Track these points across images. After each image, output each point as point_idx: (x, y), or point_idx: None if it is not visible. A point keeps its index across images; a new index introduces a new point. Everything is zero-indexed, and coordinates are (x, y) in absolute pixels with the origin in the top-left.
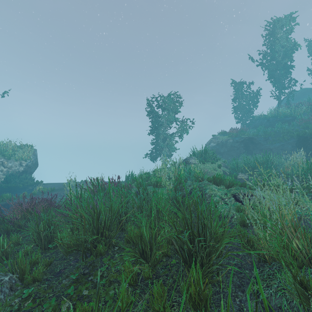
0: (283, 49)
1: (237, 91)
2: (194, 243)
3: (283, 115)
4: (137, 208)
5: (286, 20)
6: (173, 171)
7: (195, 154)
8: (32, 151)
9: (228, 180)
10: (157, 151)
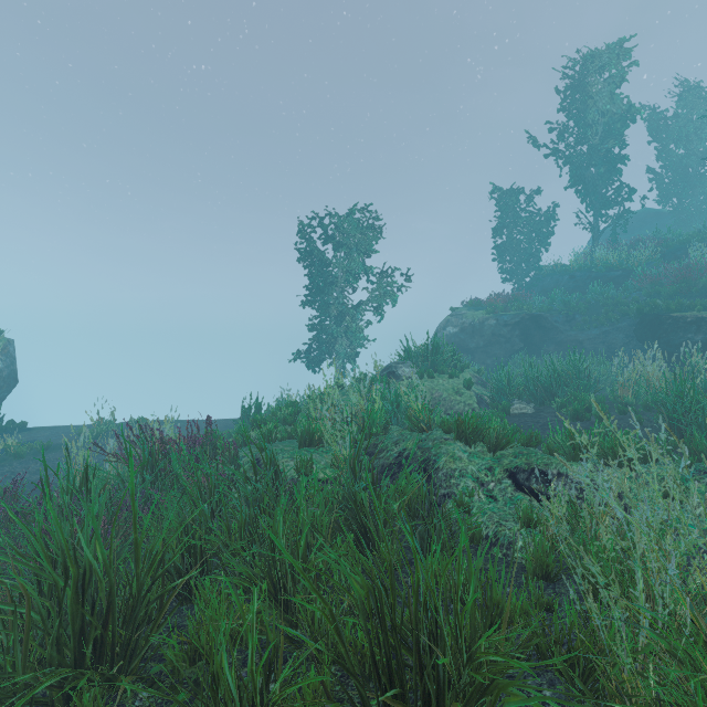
0: (604, 121)
1: (505, 210)
2: (402, 680)
3: (604, 266)
4: (238, 529)
5: (609, 56)
6: (355, 402)
7: (411, 355)
8: (0, 345)
9: (494, 430)
10: (322, 346)
